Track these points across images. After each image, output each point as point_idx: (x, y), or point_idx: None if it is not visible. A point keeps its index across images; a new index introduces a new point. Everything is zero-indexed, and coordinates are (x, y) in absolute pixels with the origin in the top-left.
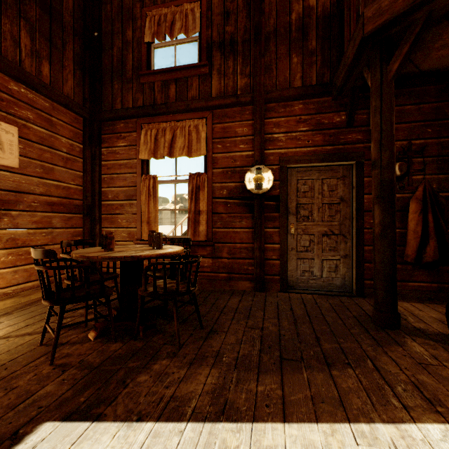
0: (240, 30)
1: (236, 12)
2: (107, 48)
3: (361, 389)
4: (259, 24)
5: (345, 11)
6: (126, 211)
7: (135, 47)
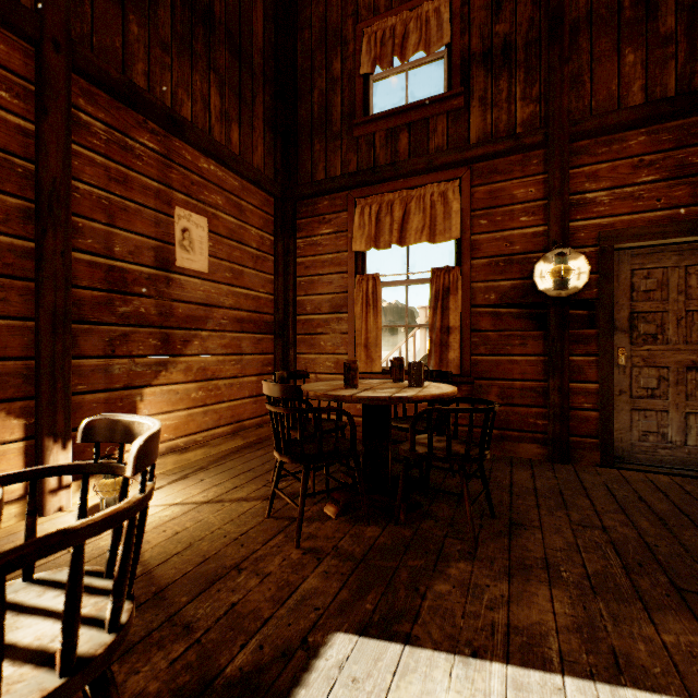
0: (522, 26)
1: None
2: (305, 94)
3: None
4: (558, 9)
5: None
6: (332, 329)
7: (344, 85)
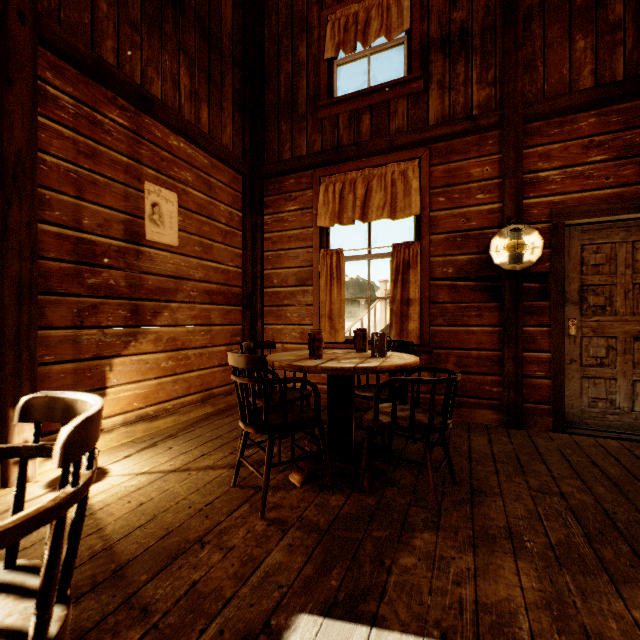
0: (478, 13)
1: None
2: (272, 77)
3: None
4: None
5: None
6: (298, 301)
7: (310, 69)
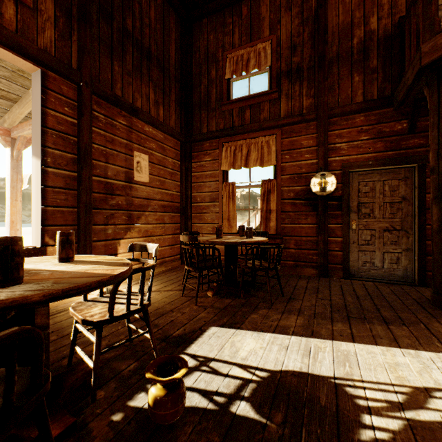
0: (306, 59)
1: (301, 45)
2: (196, 86)
3: (412, 336)
4: (322, 53)
5: (406, 34)
6: (211, 211)
7: (217, 83)
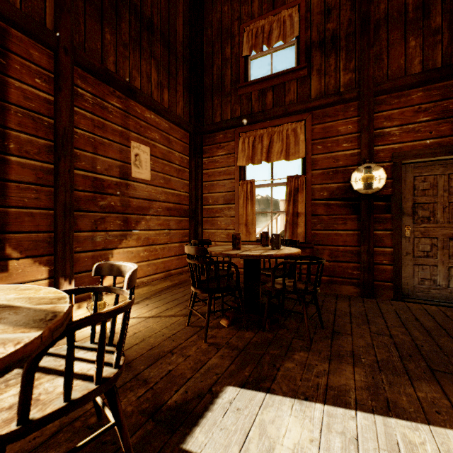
0: (343, 24)
1: (338, 7)
2: (208, 68)
3: None
4: (366, 13)
5: None
6: (225, 214)
7: (233, 62)
